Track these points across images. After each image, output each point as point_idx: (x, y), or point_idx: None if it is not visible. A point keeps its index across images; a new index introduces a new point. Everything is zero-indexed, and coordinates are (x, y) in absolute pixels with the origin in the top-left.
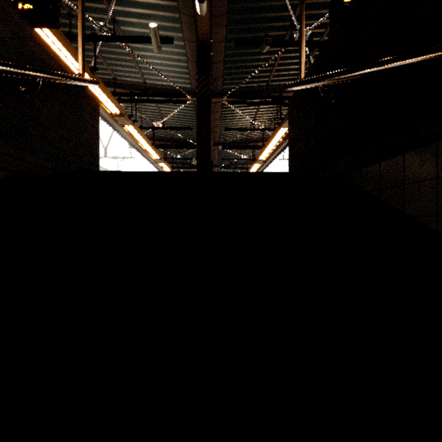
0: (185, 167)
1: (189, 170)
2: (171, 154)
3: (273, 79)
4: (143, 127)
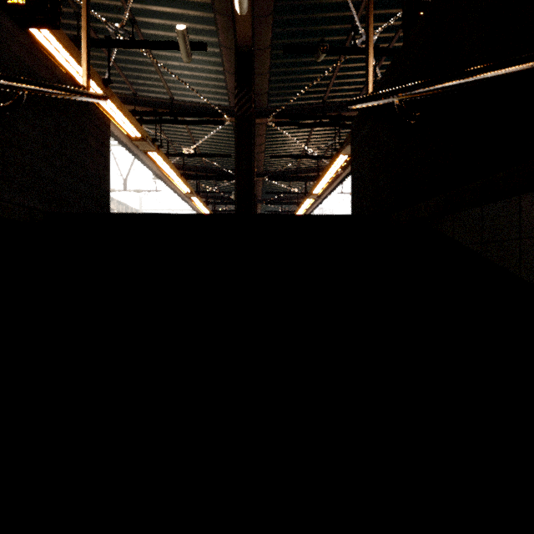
0: (222, 202)
1: (227, 207)
2: (205, 186)
3: (330, 95)
4: (171, 154)
